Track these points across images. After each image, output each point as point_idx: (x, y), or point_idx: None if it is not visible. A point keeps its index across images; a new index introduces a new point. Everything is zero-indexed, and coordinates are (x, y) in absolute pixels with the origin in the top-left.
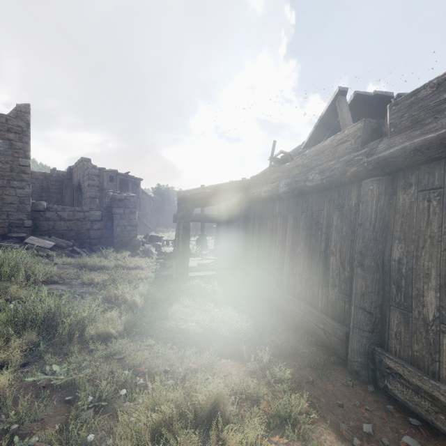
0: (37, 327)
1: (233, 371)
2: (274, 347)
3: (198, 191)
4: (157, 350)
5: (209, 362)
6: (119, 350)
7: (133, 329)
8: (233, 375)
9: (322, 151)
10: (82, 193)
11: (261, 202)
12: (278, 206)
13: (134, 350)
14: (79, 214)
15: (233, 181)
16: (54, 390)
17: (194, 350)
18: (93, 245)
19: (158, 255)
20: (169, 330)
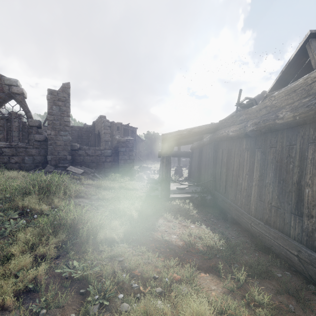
0: (66, 230)
1: (211, 286)
2: (248, 268)
3: (177, 133)
4: (148, 257)
5: (190, 274)
6: (120, 253)
7: (130, 236)
8: (212, 290)
9: (293, 90)
10: (100, 138)
11: (229, 140)
12: (245, 143)
13: (131, 255)
14: (98, 151)
15: (204, 125)
16: (73, 281)
17: (177, 261)
18: (106, 172)
19: (148, 180)
20: (156, 240)
